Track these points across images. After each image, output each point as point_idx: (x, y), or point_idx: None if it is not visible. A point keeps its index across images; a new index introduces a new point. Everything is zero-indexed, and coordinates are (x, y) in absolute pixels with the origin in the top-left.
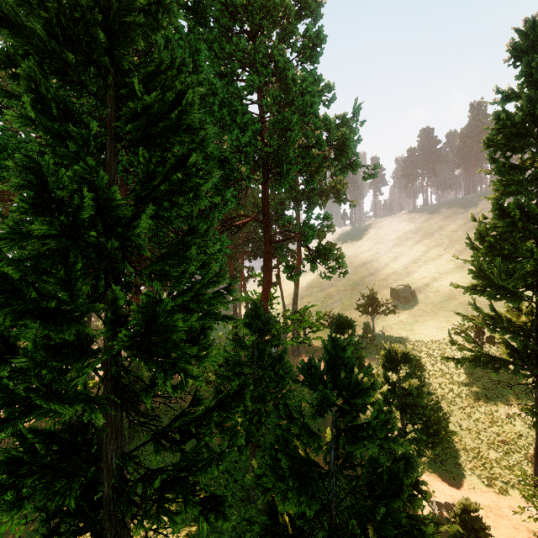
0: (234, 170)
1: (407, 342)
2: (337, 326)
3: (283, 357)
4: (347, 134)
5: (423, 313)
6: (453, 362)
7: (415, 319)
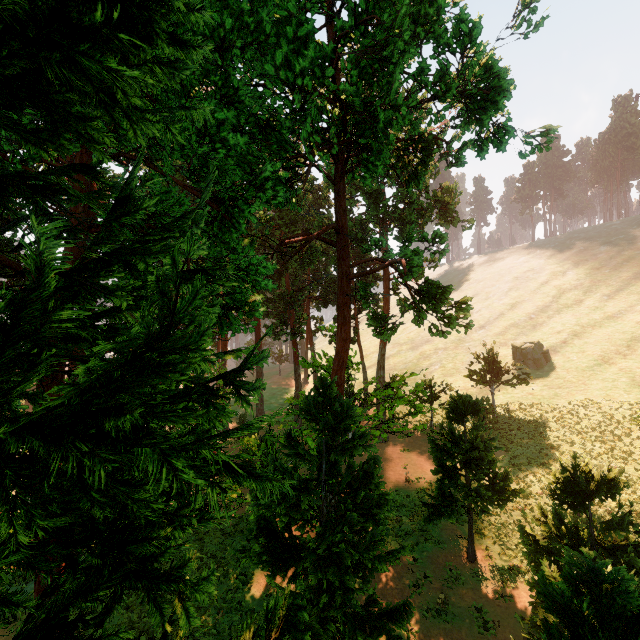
0: (285, 144)
1: (547, 427)
2: (453, 410)
3: (372, 475)
4: (494, 67)
5: (564, 382)
6: (631, 465)
7: (554, 391)
